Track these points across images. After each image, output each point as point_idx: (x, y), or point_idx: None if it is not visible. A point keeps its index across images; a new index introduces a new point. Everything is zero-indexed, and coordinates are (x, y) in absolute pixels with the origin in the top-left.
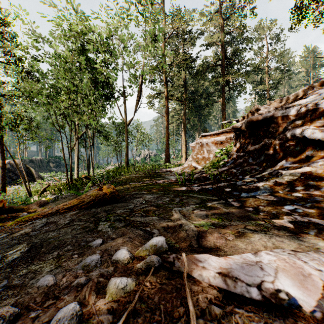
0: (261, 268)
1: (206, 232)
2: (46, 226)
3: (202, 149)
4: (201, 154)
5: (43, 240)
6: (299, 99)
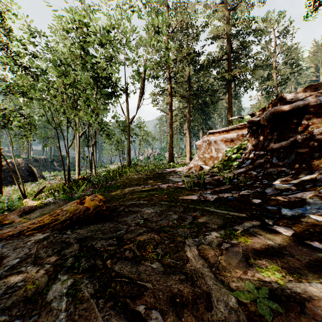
0: None
1: None
2: None
3: (209, 148)
4: (208, 153)
5: None
6: None
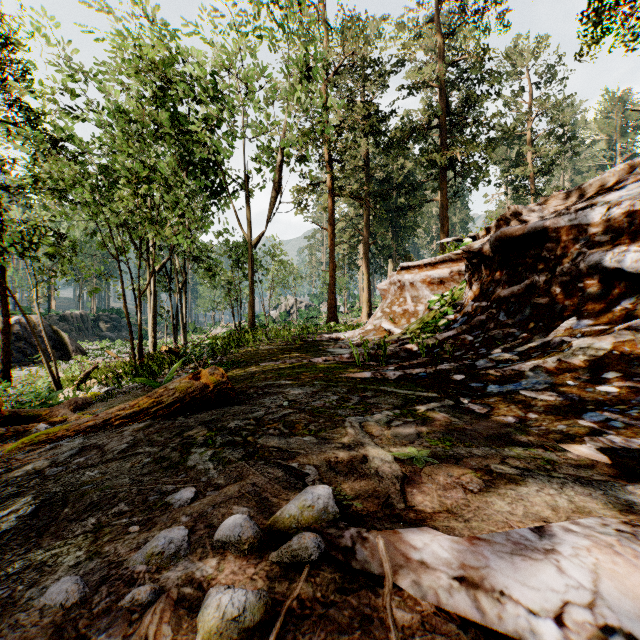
0: (558, 568)
1: (421, 473)
2: (80, 455)
3: (402, 295)
4: (400, 305)
5: (69, 488)
6: (605, 191)
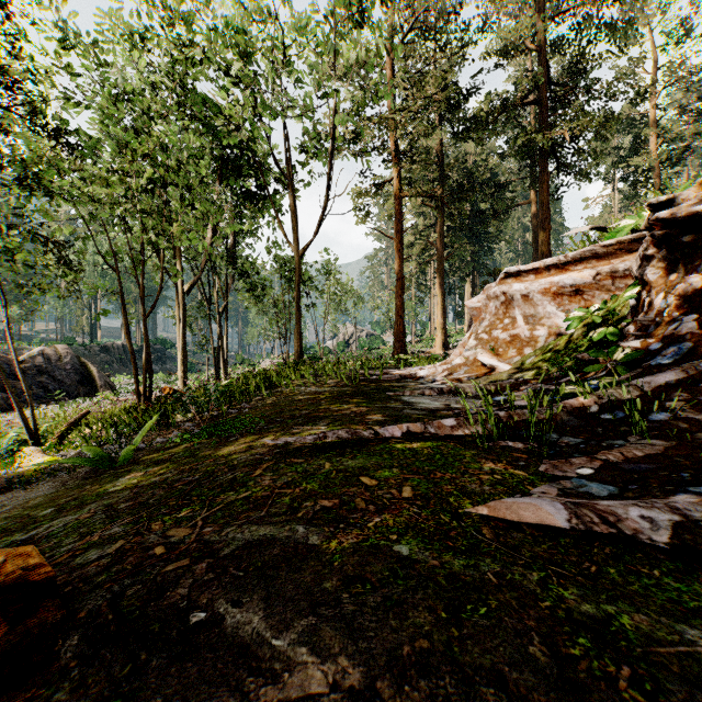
0: None
1: None
2: None
3: (507, 314)
4: (505, 328)
5: None
6: None
